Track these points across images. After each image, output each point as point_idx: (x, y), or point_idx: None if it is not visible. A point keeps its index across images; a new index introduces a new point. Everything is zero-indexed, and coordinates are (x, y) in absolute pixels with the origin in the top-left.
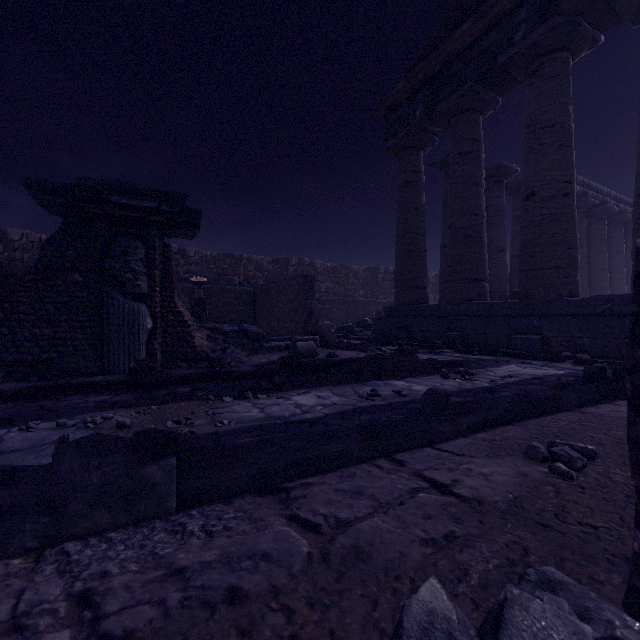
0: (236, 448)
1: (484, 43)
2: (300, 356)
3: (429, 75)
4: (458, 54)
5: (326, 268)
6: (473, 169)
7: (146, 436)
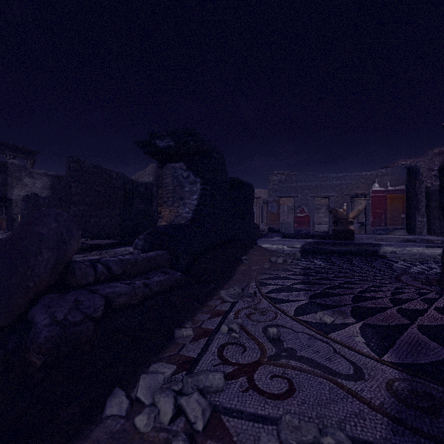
0: None
1: None
2: None
3: None
4: None
5: None
6: None
7: None
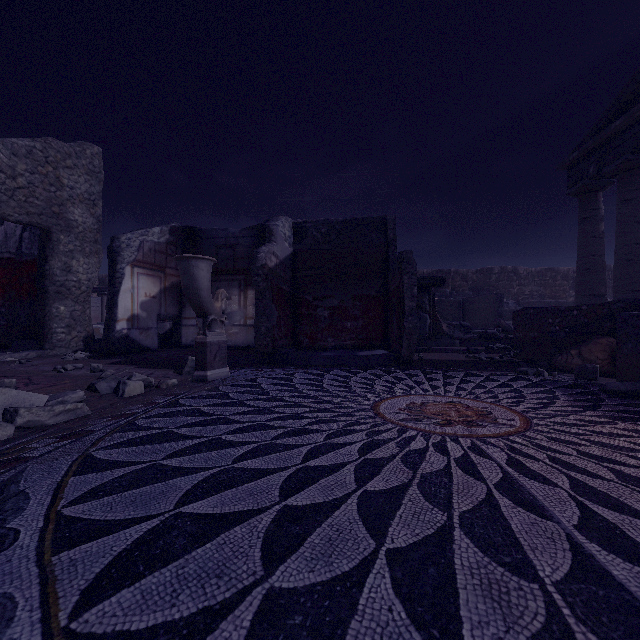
0: (467, 342)
1: (636, 128)
2: (488, 336)
3: (598, 146)
4: (618, 133)
5: (529, 273)
6: (634, 211)
7: (453, 338)
